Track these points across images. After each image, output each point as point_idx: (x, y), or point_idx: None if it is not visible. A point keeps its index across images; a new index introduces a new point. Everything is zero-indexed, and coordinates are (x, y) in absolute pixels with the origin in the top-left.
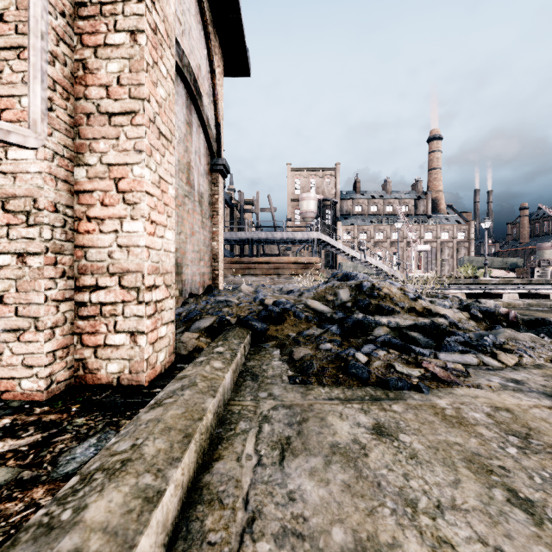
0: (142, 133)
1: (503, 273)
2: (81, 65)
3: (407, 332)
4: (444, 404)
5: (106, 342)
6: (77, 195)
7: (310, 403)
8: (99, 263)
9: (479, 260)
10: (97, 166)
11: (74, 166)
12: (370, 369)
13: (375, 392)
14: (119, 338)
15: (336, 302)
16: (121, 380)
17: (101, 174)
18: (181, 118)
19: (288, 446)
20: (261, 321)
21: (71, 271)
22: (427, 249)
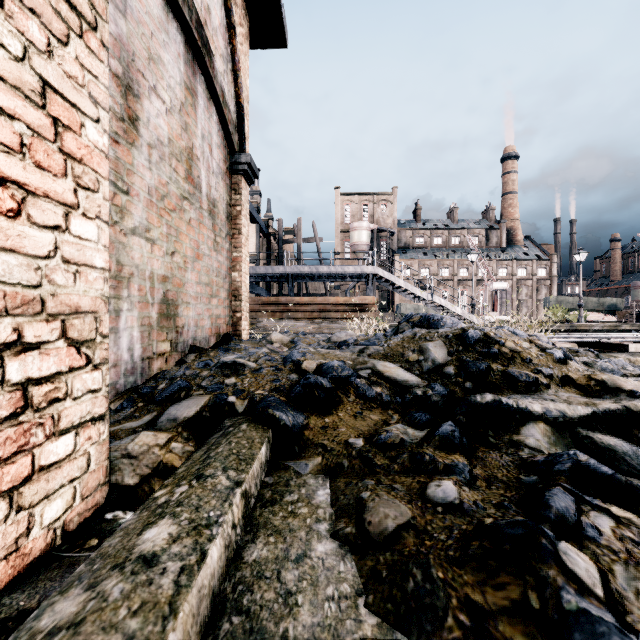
0: None
1: (600, 317)
2: None
3: (590, 434)
4: None
5: None
6: None
7: None
8: None
9: (569, 301)
10: None
11: None
12: None
13: None
14: None
15: (426, 364)
16: None
17: None
18: (175, 76)
19: None
20: (294, 407)
21: None
22: (505, 288)
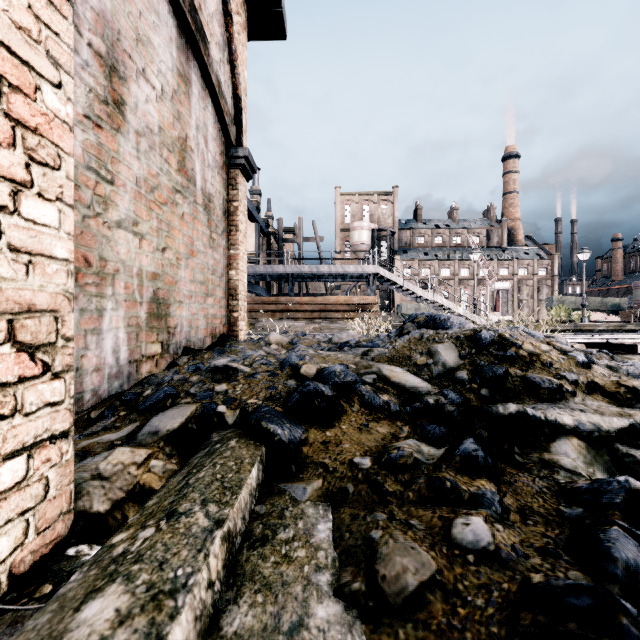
0: None
1: (603, 317)
2: None
3: (631, 452)
4: None
5: None
6: None
7: None
8: None
9: (571, 301)
10: None
11: None
12: None
13: None
14: None
15: (436, 368)
16: None
17: None
18: (167, 61)
19: None
20: (291, 419)
21: None
22: (506, 287)
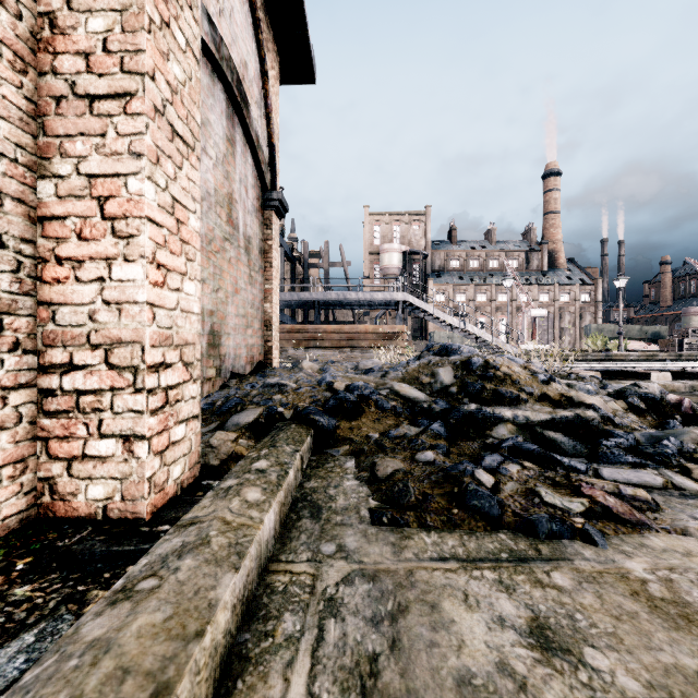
0: (142, 126)
1: (642, 346)
2: (47, 21)
3: (543, 431)
4: (641, 572)
5: (86, 452)
6: (40, 223)
7: (408, 567)
8: (75, 329)
9: (610, 329)
10: (71, 179)
11: (36, 178)
12: (501, 499)
13: (515, 542)
14: (106, 446)
15: (435, 386)
16: (108, 511)
17: (78, 191)
18: (219, 132)
19: (374, 682)
20: (328, 414)
21: (30, 341)
22: (543, 315)
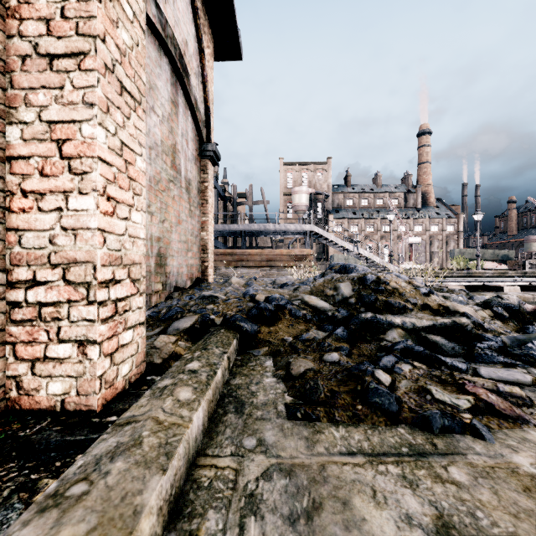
0: (94, 80)
1: (494, 265)
2: None
3: (426, 335)
4: (529, 466)
5: (47, 355)
6: (9, 162)
7: (320, 462)
8: (38, 251)
9: (470, 253)
10: (34, 125)
11: (5, 124)
12: (398, 396)
13: (413, 436)
14: (63, 349)
15: (337, 297)
16: (66, 404)
17: (40, 135)
18: (165, 95)
19: None
20: (251, 321)
21: None
22: (418, 241)
